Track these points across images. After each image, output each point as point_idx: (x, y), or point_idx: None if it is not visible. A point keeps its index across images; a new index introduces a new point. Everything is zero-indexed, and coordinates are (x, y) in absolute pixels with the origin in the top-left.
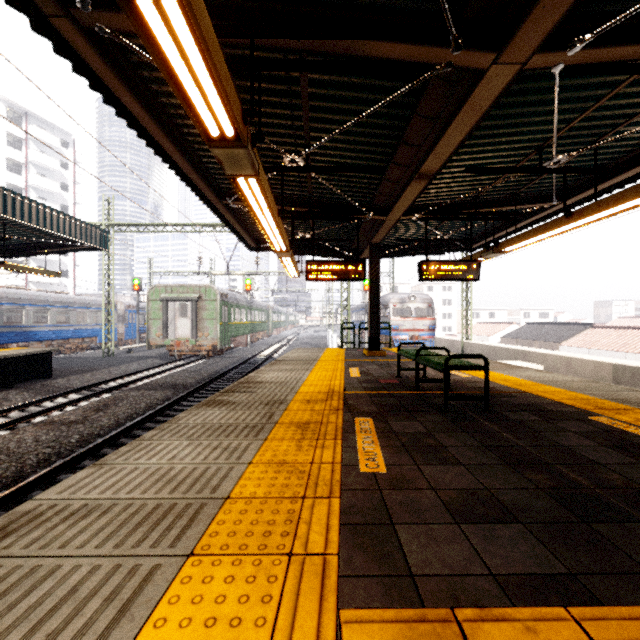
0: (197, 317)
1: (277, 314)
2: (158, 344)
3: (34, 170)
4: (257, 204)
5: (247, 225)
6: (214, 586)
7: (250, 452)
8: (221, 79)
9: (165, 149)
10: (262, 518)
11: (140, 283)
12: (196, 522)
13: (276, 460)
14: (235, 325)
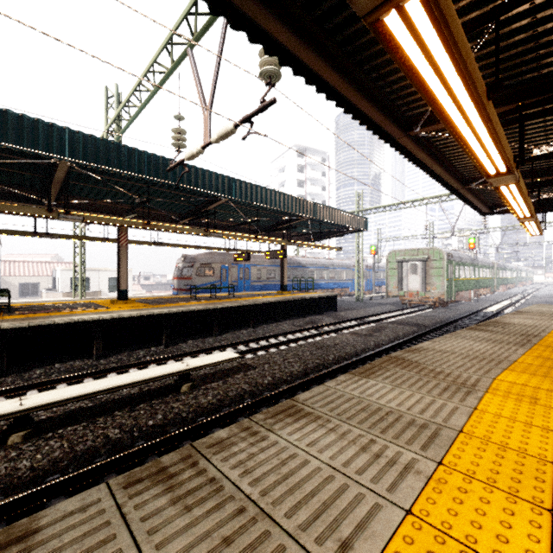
0: (425, 274)
1: (503, 270)
2: (394, 294)
3: (309, 183)
4: (509, 193)
5: (482, 196)
6: (523, 377)
7: (520, 351)
8: (507, 157)
9: (432, 169)
10: (540, 370)
11: (375, 249)
12: (502, 364)
13: (542, 357)
14: (459, 281)
